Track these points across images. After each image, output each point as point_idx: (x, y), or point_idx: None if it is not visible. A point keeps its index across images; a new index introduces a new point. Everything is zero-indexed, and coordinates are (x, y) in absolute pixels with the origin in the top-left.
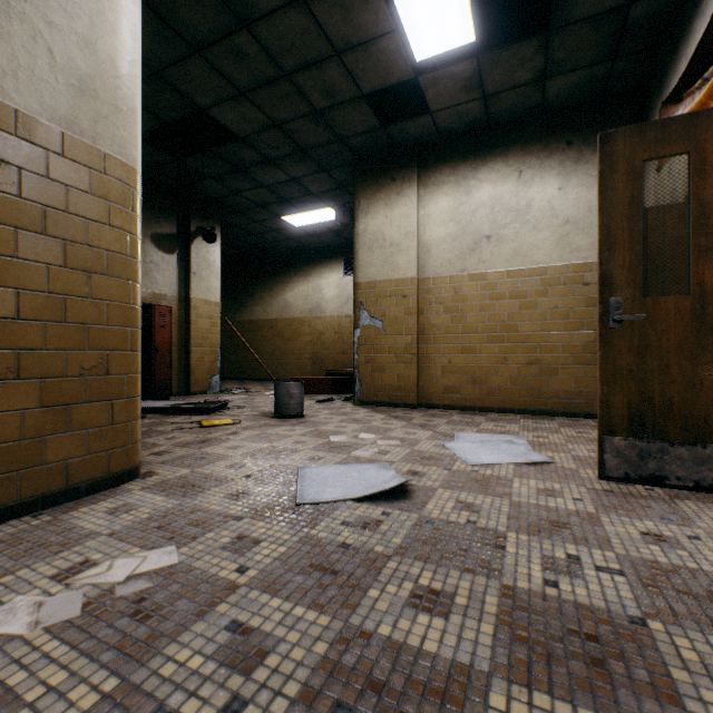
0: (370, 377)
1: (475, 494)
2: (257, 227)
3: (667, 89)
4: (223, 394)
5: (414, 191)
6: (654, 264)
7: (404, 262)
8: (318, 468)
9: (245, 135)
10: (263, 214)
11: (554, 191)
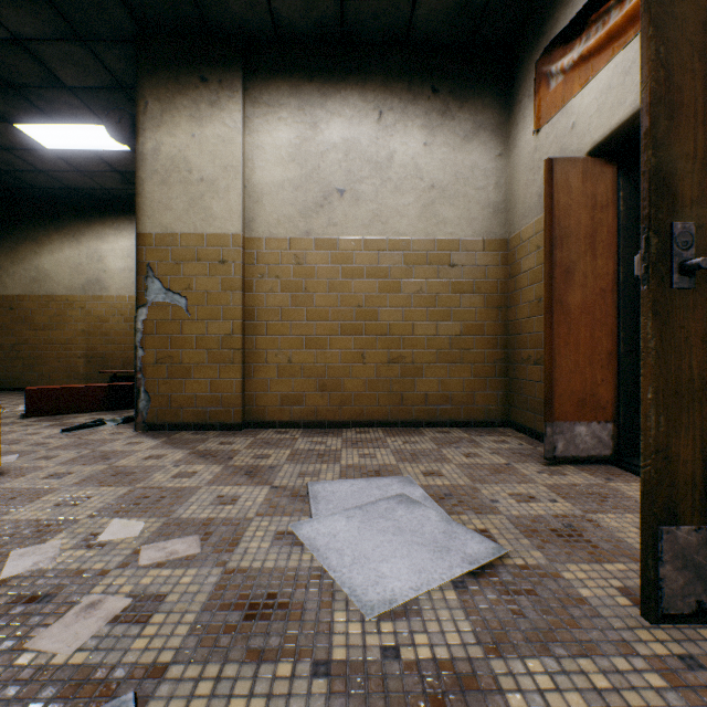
0: (165, 385)
1: None
2: None
3: (552, 32)
4: None
5: (239, 105)
6: (559, 232)
7: (223, 209)
8: None
9: None
10: None
11: (419, 145)
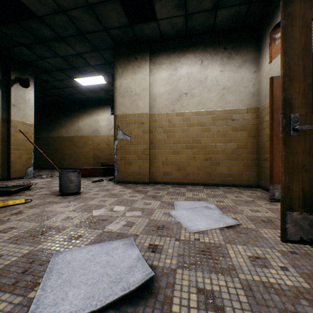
0: (123, 167)
1: (208, 273)
2: (60, 84)
3: (276, 20)
4: (34, 179)
5: (148, 66)
6: (276, 107)
7: (142, 104)
8: (71, 253)
9: (41, 14)
10: (62, 75)
11: (218, 72)
